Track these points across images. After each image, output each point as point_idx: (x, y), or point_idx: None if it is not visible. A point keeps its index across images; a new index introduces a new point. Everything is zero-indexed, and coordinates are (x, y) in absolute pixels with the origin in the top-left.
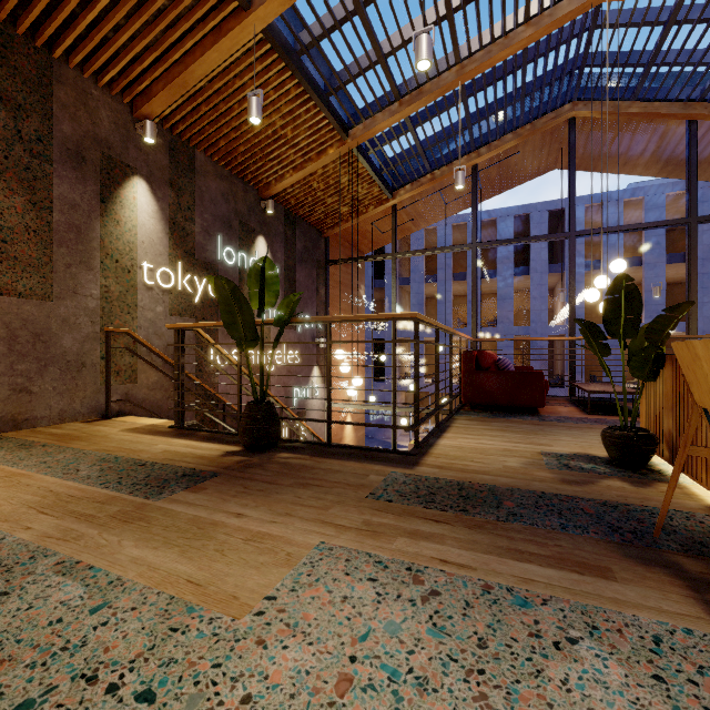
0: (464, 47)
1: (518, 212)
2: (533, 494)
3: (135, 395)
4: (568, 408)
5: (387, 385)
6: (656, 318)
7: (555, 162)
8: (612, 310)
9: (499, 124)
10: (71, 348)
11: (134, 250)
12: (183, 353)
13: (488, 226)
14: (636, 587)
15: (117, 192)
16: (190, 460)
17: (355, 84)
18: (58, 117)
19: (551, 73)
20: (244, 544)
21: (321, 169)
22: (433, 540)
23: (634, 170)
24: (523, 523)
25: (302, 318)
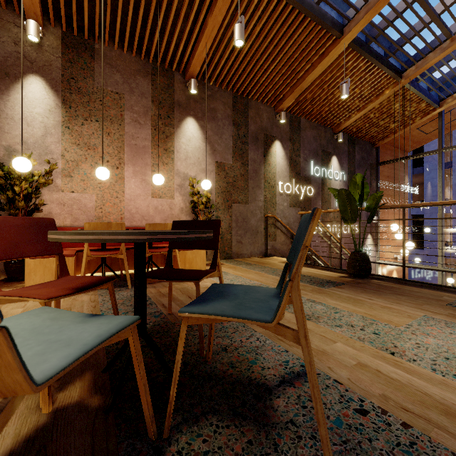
0: None
1: None
2: None
3: (276, 247)
4: None
5: (426, 252)
6: None
7: None
8: None
9: None
10: (254, 224)
11: (275, 176)
12: None
13: None
14: None
15: (269, 150)
16: (324, 277)
17: (410, 44)
18: (249, 124)
19: None
20: (381, 308)
21: (377, 104)
22: None
23: None
24: None
25: (383, 206)
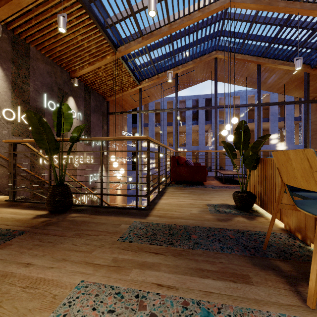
0: (171, 16)
1: (194, 98)
2: (205, 229)
3: None
4: (215, 181)
5: (138, 172)
6: (255, 141)
7: (208, 76)
8: (238, 137)
9: (187, 56)
10: None
11: None
12: (14, 157)
13: (182, 103)
14: (263, 287)
15: None
16: (9, 223)
17: (120, 24)
18: None
19: (208, 36)
20: (22, 292)
21: (103, 66)
22: (153, 269)
23: (238, 83)
24: (202, 248)
25: (86, 138)
